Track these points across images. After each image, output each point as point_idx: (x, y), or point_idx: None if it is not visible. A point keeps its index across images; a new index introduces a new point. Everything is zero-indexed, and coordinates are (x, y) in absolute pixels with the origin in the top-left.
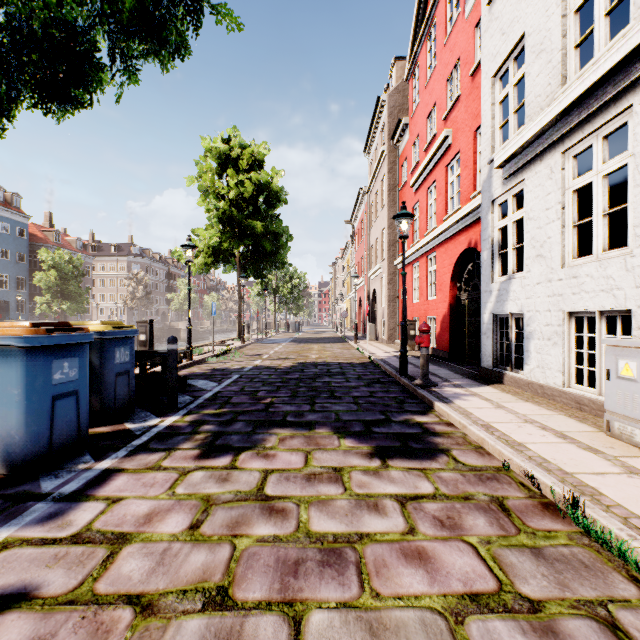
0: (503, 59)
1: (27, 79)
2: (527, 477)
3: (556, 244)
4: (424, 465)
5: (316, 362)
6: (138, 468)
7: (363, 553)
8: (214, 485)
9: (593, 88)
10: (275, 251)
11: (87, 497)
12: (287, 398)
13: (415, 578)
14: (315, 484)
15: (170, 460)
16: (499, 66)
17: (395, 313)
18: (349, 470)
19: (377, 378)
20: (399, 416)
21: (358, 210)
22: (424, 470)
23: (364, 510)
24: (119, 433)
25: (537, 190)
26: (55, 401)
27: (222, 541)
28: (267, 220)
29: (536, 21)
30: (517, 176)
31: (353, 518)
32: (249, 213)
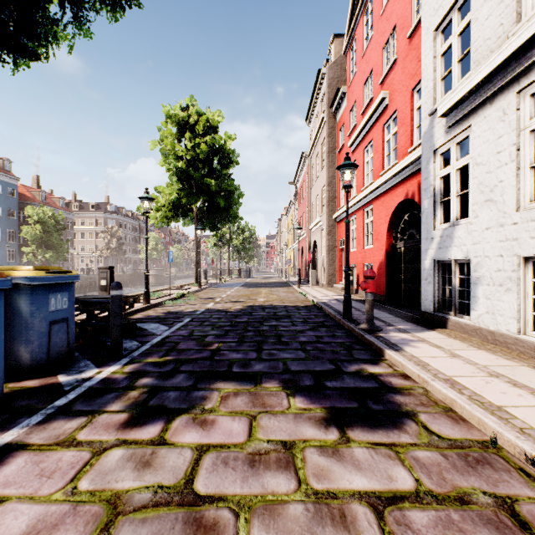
0: (446, 11)
1: None
2: (530, 462)
3: (510, 187)
4: (392, 438)
5: (264, 305)
6: (45, 443)
7: None
8: (130, 474)
9: None
10: (228, 206)
11: None
12: (234, 344)
13: None
14: (260, 472)
15: (89, 430)
16: (441, 19)
17: (334, 261)
18: (302, 447)
19: (322, 321)
20: (350, 366)
21: (300, 172)
22: (394, 447)
23: (327, 526)
24: (46, 389)
25: (486, 134)
26: None
27: None
28: (221, 179)
29: None
30: (462, 123)
31: None
32: (205, 173)
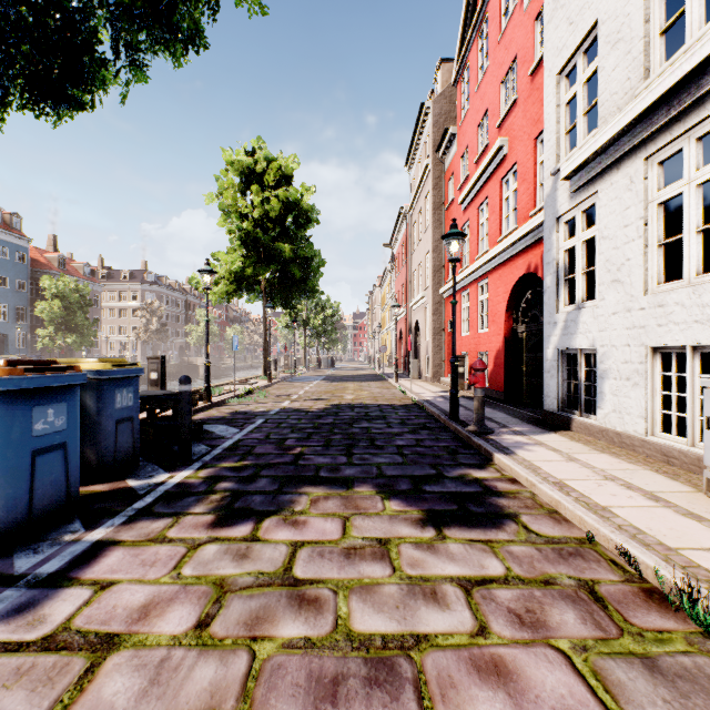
0: (571, 53)
1: (15, 74)
2: (620, 553)
3: (637, 267)
4: (489, 536)
5: (352, 404)
6: (137, 540)
7: (422, 665)
8: (230, 564)
9: (686, 80)
10: (305, 278)
11: (70, 581)
12: (320, 448)
13: (494, 705)
14: (356, 562)
15: (177, 529)
16: (566, 61)
17: (441, 348)
18: (397, 543)
19: (423, 423)
20: (453, 470)
21: (398, 232)
22: (490, 543)
23: (419, 600)
24: (119, 493)
25: (613, 204)
26: (36, 457)
27: (237, 647)
28: (296, 243)
29: (612, 6)
30: (588, 188)
31: (406, 612)
32: (276, 235)
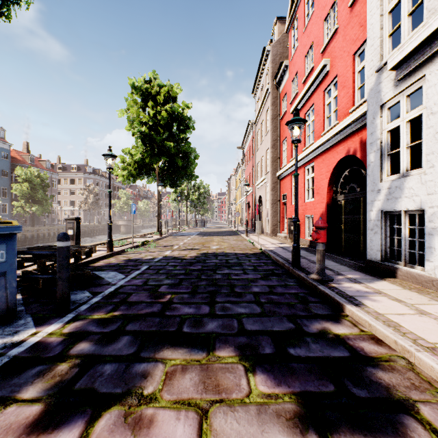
0: None
1: None
2: None
3: None
4: None
5: (216, 252)
6: None
7: None
8: None
9: None
10: (185, 166)
11: None
12: (187, 295)
13: None
14: None
15: None
16: None
17: (277, 213)
18: None
19: (271, 269)
20: (310, 324)
21: (247, 138)
22: None
23: None
24: None
25: None
26: None
27: None
28: (179, 142)
29: None
30: (415, 74)
31: None
32: (166, 137)
